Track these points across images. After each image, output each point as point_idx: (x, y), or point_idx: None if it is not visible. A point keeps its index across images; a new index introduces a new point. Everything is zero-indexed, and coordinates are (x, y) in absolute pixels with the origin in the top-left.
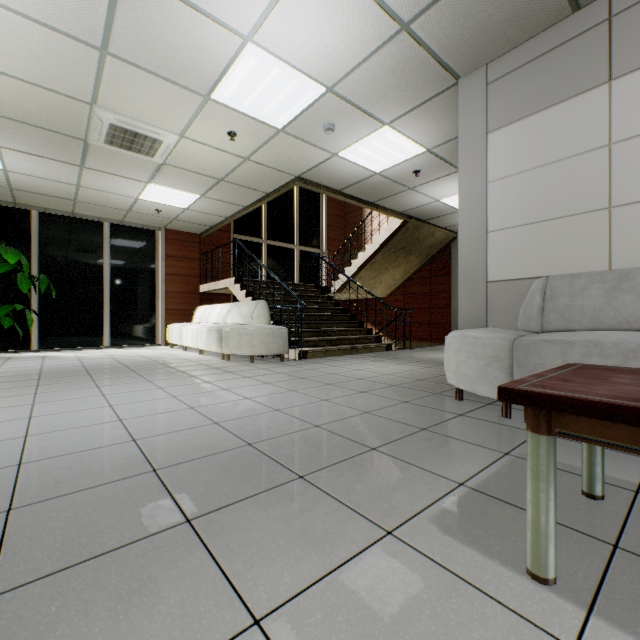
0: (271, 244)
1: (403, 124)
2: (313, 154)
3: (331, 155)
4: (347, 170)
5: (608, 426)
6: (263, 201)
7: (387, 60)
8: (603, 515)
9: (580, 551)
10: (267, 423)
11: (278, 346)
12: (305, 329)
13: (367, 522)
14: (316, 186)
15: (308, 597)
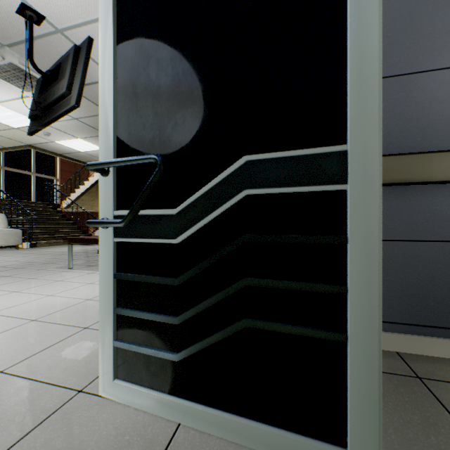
0: (9, 170)
1: (88, 140)
2: (39, 139)
3: (51, 141)
4: (63, 148)
5: (77, 242)
6: (2, 151)
7: (72, 123)
8: (98, 264)
9: (84, 267)
10: (7, 263)
11: (15, 240)
12: (36, 231)
13: (37, 269)
14: (44, 151)
15: (18, 274)
